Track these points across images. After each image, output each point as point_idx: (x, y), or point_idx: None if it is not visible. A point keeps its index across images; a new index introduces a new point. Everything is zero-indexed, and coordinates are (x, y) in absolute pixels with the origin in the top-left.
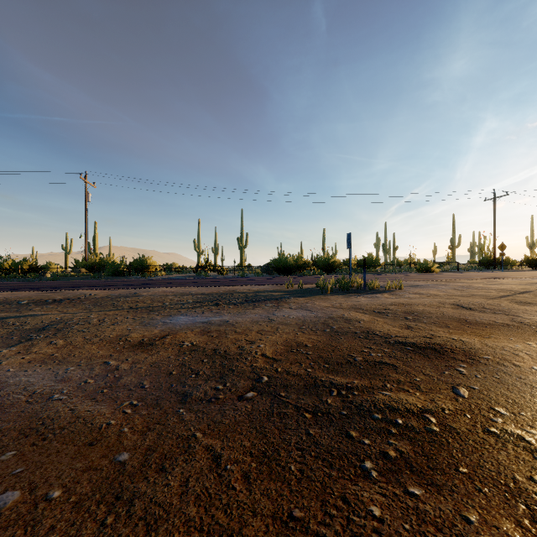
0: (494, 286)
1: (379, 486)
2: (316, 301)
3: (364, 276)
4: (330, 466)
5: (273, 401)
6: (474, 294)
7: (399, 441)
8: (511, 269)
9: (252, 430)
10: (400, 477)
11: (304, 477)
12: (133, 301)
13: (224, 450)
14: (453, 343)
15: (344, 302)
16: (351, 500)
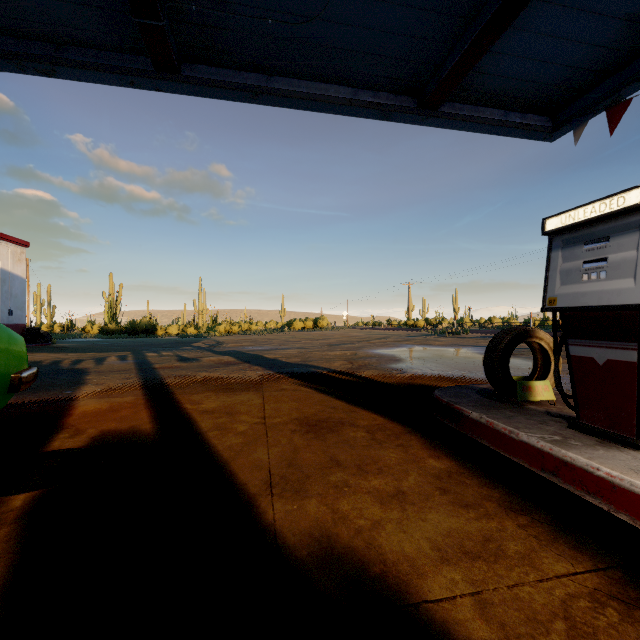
0: None
1: None
2: None
3: None
4: None
5: None
6: None
7: None
8: None
9: None
10: None
11: None
12: None
13: None
14: None
15: None
16: None
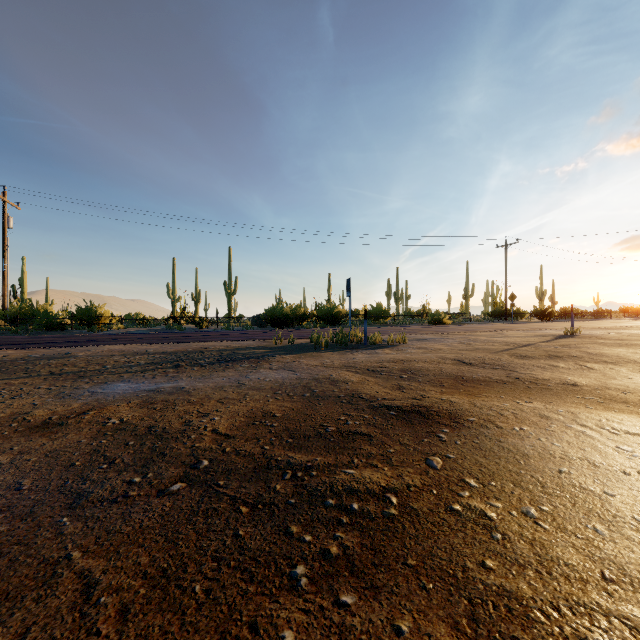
0: (500, 339)
1: (305, 599)
2: (305, 359)
3: (365, 329)
4: (250, 578)
5: (205, 493)
6: (478, 348)
7: (348, 533)
8: (521, 321)
9: (161, 538)
10: (336, 582)
11: (210, 599)
12: (59, 364)
13: (106, 573)
14: (441, 405)
15: (337, 360)
16: (261, 626)
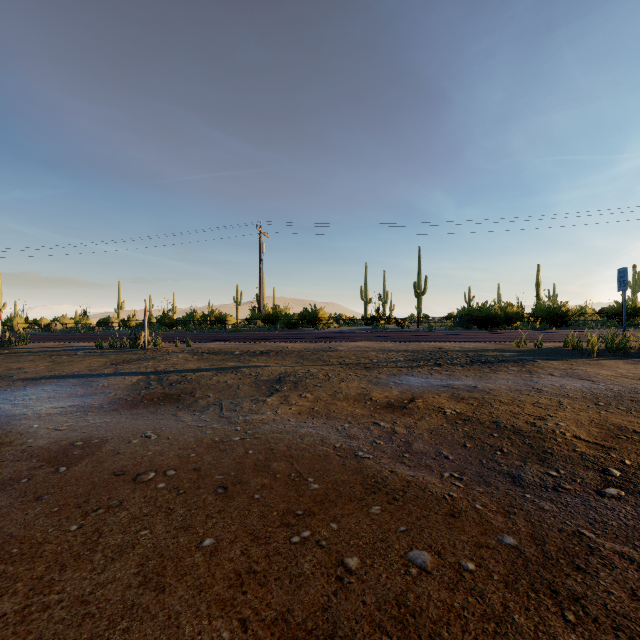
0: None
1: None
2: (584, 367)
3: None
4: None
5: None
6: None
7: None
8: None
9: None
10: None
11: None
12: (337, 356)
13: None
14: None
15: (637, 371)
16: None
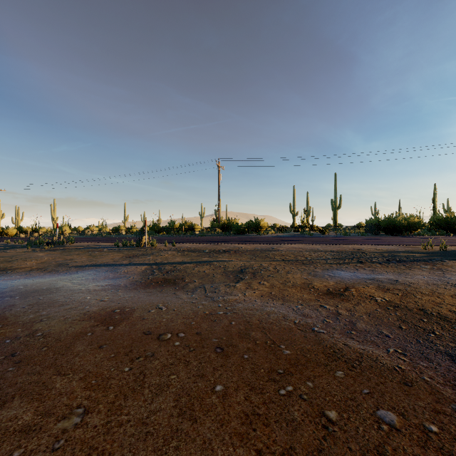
0: None
1: None
2: None
3: None
4: None
5: None
6: None
7: None
8: None
9: None
10: None
11: None
12: (280, 254)
13: None
14: None
15: None
16: None
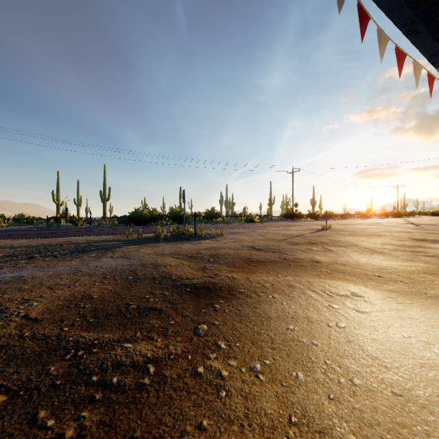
0: (284, 232)
1: None
2: (144, 249)
3: (194, 226)
4: None
5: None
6: (269, 238)
7: (94, 411)
8: (301, 220)
9: None
10: None
11: None
12: None
13: None
14: (225, 281)
15: (169, 249)
16: None
